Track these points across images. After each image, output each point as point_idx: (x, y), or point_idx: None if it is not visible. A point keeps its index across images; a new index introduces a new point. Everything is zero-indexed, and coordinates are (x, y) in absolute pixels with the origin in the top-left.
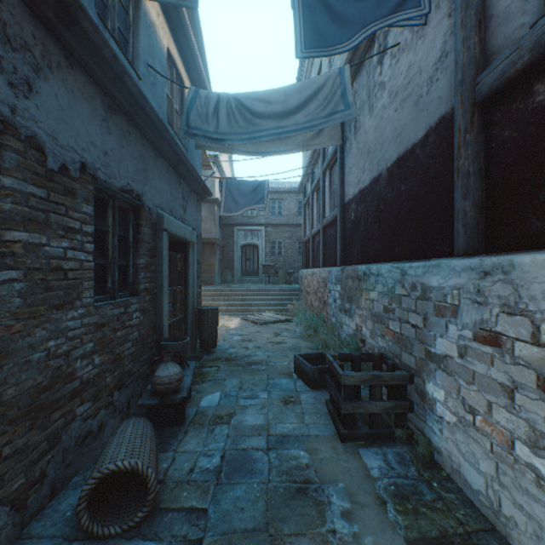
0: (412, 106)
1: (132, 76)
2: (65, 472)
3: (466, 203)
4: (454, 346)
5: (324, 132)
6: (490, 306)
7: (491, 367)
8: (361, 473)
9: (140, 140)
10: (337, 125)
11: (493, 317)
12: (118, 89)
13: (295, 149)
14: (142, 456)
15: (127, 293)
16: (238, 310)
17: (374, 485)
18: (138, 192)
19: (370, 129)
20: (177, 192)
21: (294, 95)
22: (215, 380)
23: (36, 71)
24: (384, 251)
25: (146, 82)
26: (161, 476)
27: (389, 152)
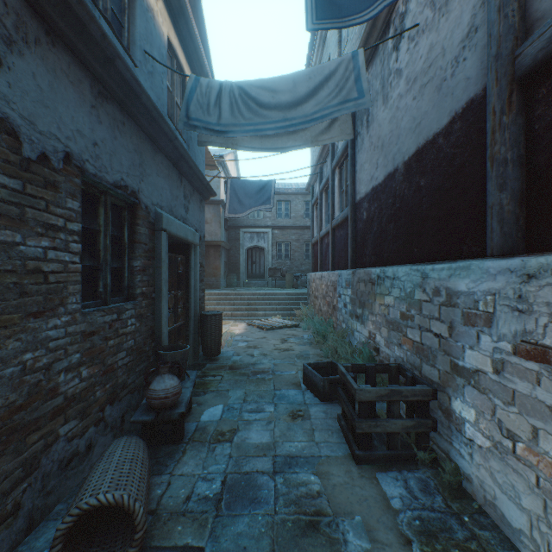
0: (434, 91)
1: (124, 59)
2: (46, 500)
3: (502, 196)
4: (487, 359)
5: (334, 126)
6: (535, 314)
7: (537, 387)
8: (380, 502)
9: (135, 132)
10: (348, 119)
11: (540, 327)
12: (109, 74)
13: (303, 145)
14: (129, 486)
15: (121, 298)
16: (243, 315)
17: (396, 520)
18: (133, 188)
19: (384, 121)
20: (178, 191)
21: (302, 83)
22: (217, 391)
23: (7, 43)
24: (400, 252)
25: (142, 70)
26: (153, 505)
27: (406, 144)
